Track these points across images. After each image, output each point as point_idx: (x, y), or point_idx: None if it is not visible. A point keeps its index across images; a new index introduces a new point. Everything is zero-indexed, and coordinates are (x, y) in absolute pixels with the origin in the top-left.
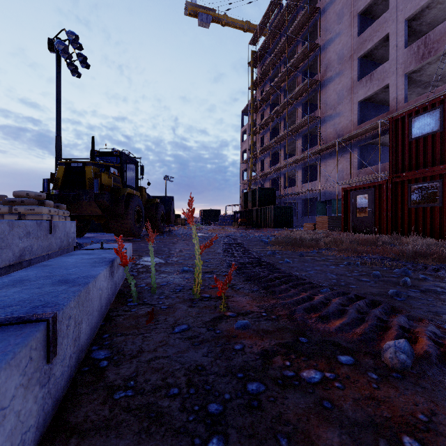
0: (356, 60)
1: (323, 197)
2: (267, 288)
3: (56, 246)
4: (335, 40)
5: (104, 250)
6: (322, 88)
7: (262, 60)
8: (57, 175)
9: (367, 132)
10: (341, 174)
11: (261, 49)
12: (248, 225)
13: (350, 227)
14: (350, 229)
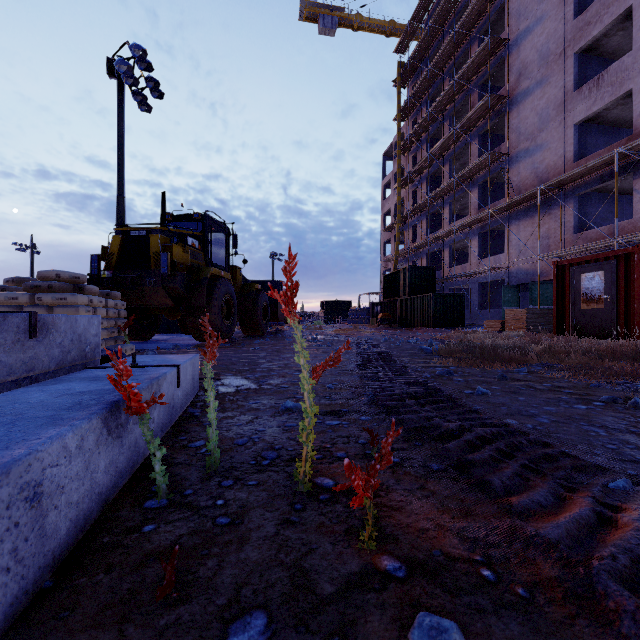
0: (571, 57)
1: (513, 279)
2: (464, 463)
3: (51, 361)
4: (534, 30)
5: (135, 370)
6: (512, 107)
7: (414, 75)
8: (111, 250)
9: (592, 172)
10: (545, 242)
11: (413, 58)
12: (393, 323)
13: (570, 327)
14: (569, 330)
